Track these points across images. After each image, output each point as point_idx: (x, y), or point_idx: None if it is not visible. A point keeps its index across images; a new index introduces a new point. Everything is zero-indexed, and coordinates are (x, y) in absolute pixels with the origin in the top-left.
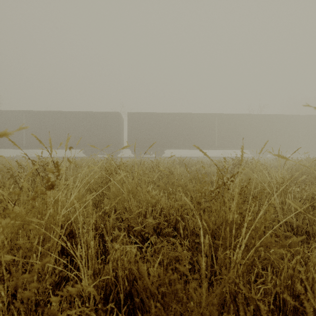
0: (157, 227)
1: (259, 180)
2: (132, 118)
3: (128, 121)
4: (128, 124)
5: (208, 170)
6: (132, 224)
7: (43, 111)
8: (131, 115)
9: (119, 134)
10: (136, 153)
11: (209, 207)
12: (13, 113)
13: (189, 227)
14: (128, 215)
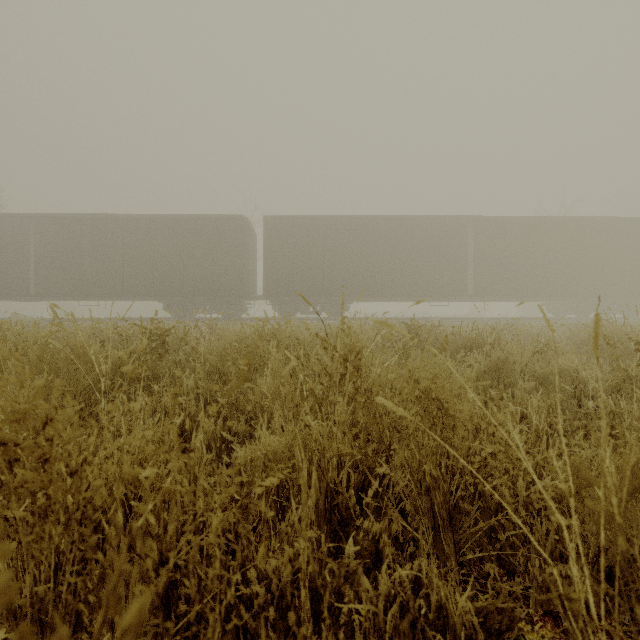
0: None
1: None
2: (274, 230)
3: (265, 237)
4: (265, 243)
5: (534, 368)
6: None
7: (74, 216)
8: (271, 222)
9: (245, 265)
10: (284, 310)
11: None
12: (8, 220)
13: None
14: None
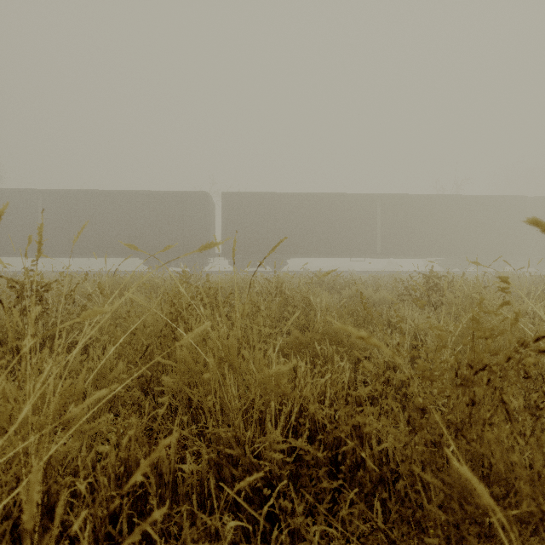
0: (290, 446)
1: (506, 323)
2: (230, 203)
3: (223, 208)
4: (223, 213)
5: (374, 296)
6: (226, 450)
7: (74, 191)
8: (227, 197)
9: (207, 230)
10: (237, 265)
11: (457, 424)
12: (20, 194)
13: (373, 451)
14: (217, 414)
